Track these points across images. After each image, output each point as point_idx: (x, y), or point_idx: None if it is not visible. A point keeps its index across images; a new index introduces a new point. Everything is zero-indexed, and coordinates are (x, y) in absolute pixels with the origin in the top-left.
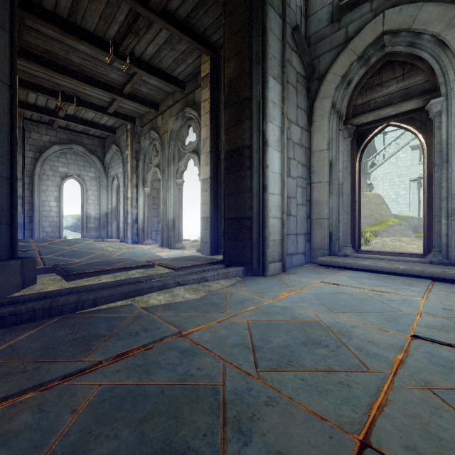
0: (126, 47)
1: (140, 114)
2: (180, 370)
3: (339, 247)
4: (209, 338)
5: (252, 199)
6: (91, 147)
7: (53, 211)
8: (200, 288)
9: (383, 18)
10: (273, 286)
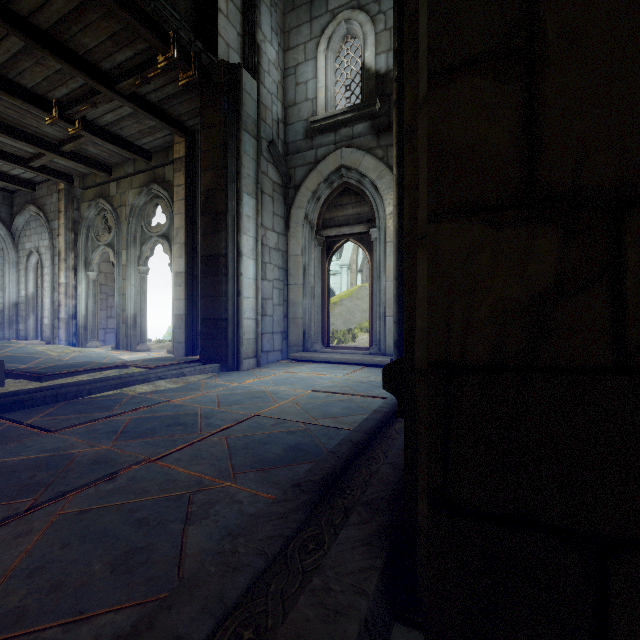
0: (77, 113)
1: (81, 172)
2: (175, 410)
3: (311, 344)
4: (191, 401)
5: (228, 302)
6: None
7: None
8: (179, 381)
9: (341, 154)
10: (243, 377)
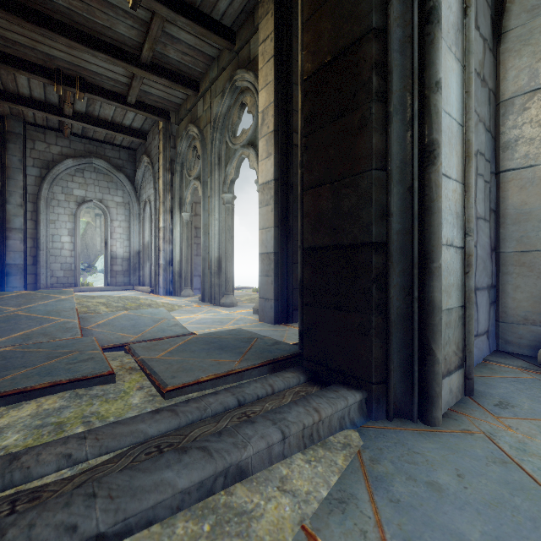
0: None
1: (175, 104)
2: None
3: None
4: None
5: (389, 188)
6: (117, 162)
7: (66, 249)
8: None
9: None
10: None
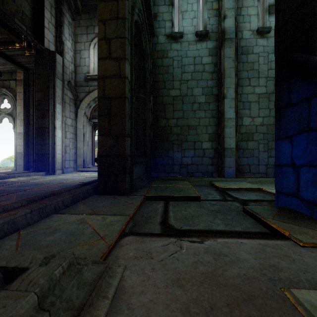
0: None
1: None
2: (34, 183)
3: (87, 165)
4: (38, 181)
5: (49, 147)
6: None
7: None
8: (28, 177)
9: None
10: (57, 176)
